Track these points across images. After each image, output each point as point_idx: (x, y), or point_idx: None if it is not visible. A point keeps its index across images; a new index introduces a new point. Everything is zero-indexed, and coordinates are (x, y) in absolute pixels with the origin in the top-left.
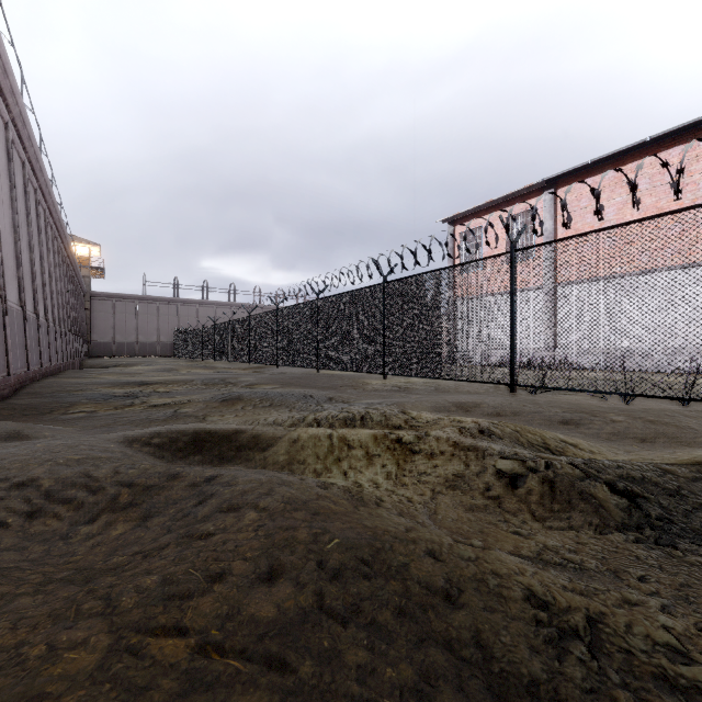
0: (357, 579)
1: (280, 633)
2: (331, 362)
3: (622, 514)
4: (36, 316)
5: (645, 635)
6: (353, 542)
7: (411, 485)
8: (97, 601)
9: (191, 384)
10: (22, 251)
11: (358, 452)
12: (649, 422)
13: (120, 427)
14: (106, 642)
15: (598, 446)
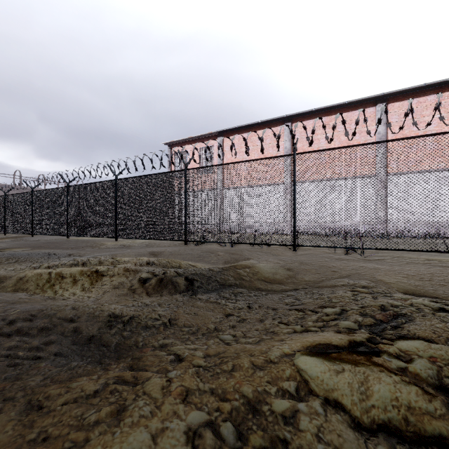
0: (24, 321)
1: None
2: (79, 231)
3: (185, 287)
4: None
5: (150, 317)
6: (29, 309)
7: (94, 291)
8: None
9: None
10: None
11: (68, 279)
12: (231, 254)
13: None
14: None
15: (205, 266)
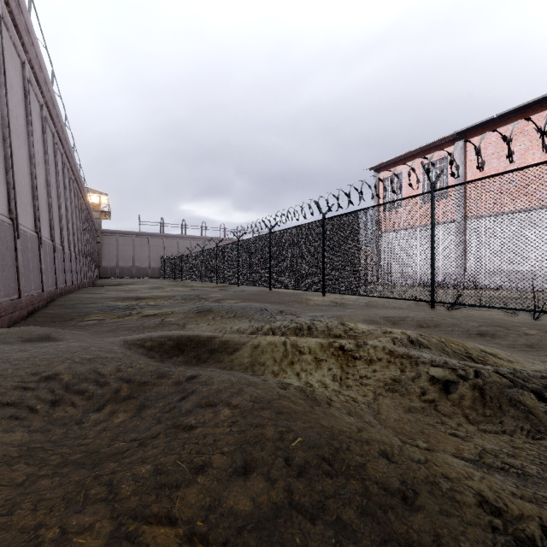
0: (320, 477)
1: (256, 527)
2: (281, 282)
3: None
4: (62, 248)
5: None
6: (314, 441)
7: (355, 387)
8: (101, 487)
9: (173, 299)
10: (52, 200)
11: (307, 357)
12: None
13: (121, 332)
14: (109, 528)
15: (515, 356)
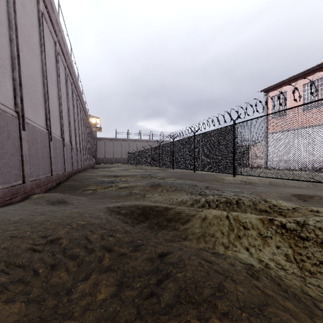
0: None
1: None
2: (202, 167)
3: None
4: (76, 147)
5: None
6: None
7: (320, 274)
8: None
9: (136, 177)
10: (71, 120)
11: (252, 232)
12: None
13: (106, 198)
14: None
15: None
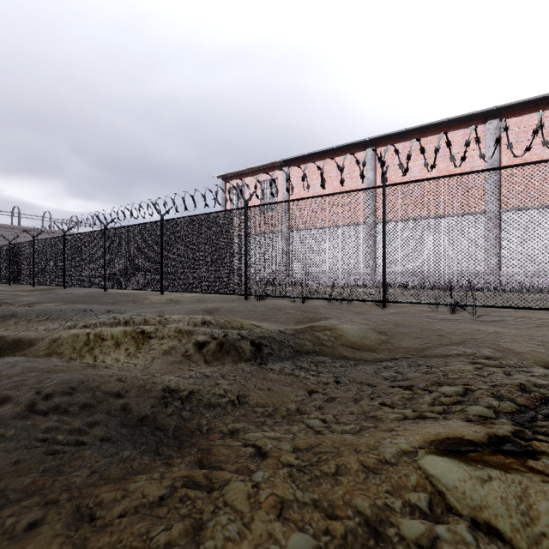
0: (62, 395)
1: None
2: (118, 282)
3: (251, 354)
4: None
5: (213, 393)
6: (68, 380)
7: (141, 356)
8: None
9: None
10: None
11: (109, 342)
12: (304, 312)
13: None
14: None
15: (272, 326)
